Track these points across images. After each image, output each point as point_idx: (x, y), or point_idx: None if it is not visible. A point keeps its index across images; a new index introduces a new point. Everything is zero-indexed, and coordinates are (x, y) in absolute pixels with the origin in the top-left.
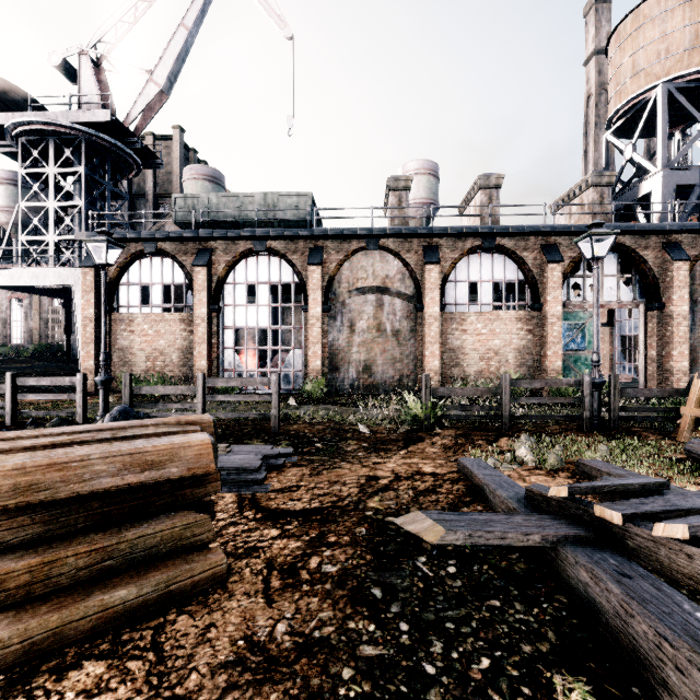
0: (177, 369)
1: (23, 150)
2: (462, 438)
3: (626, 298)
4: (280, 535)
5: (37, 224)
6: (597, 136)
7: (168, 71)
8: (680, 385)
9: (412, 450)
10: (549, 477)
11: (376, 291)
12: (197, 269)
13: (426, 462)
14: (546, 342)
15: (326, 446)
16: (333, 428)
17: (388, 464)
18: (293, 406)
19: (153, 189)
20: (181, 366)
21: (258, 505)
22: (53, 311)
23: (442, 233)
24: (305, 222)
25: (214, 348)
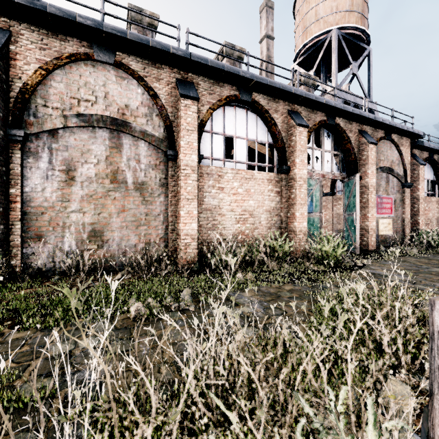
0: None
1: None
2: None
3: (336, 171)
4: None
5: None
6: None
7: None
8: (372, 240)
9: None
10: None
11: (111, 124)
12: None
13: None
14: (295, 204)
15: None
16: None
17: None
18: None
19: None
20: None
21: None
22: None
23: (201, 63)
24: None
25: None
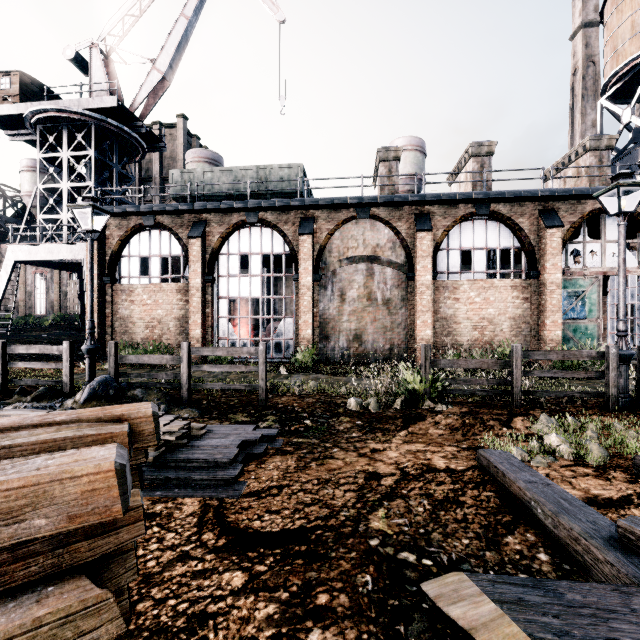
0: (174, 337)
1: (41, 137)
2: (469, 416)
3: (630, 264)
4: (245, 586)
5: (53, 204)
6: (584, 108)
7: (170, 59)
8: None
9: (413, 430)
10: (603, 480)
11: (367, 260)
12: (192, 241)
13: (433, 449)
14: (544, 311)
15: (316, 424)
16: (323, 401)
17: (389, 452)
18: (284, 375)
19: (160, 173)
20: (177, 335)
21: (224, 521)
22: (71, 284)
23: (434, 200)
24: (296, 194)
25: (209, 317)
